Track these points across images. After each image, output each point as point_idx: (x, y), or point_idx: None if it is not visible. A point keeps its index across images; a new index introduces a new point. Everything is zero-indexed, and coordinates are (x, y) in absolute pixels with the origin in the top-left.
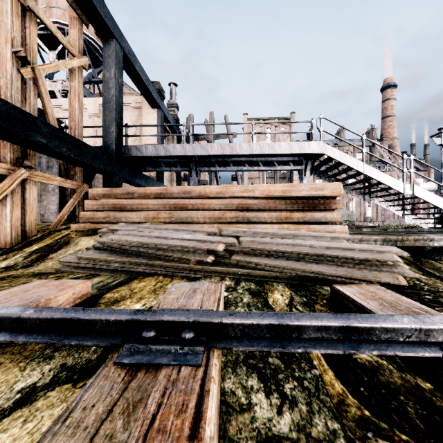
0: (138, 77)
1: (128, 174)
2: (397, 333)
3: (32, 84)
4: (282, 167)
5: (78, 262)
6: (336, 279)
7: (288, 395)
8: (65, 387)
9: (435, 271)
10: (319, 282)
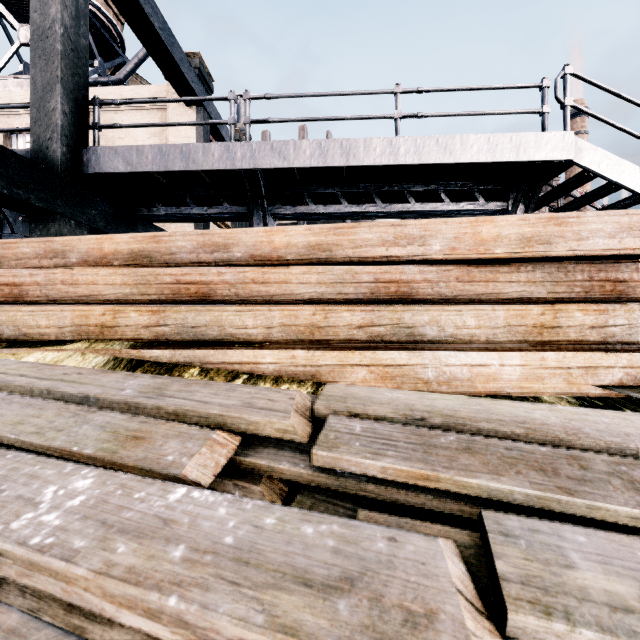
0: (143, 17)
1: (106, 219)
2: None
3: None
4: (458, 204)
5: None
6: None
7: None
8: None
9: None
10: None
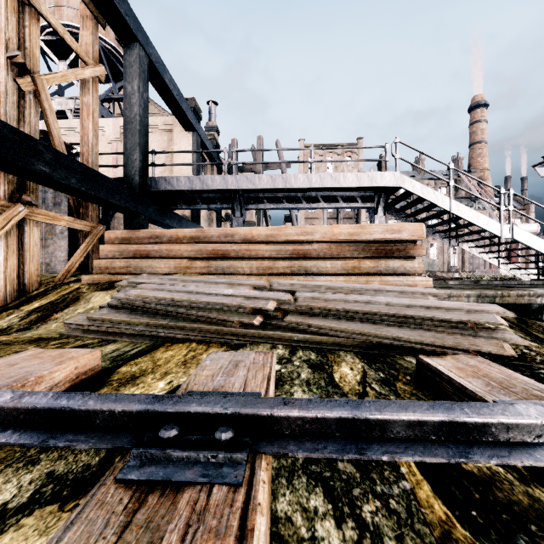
0: (168, 91)
1: (155, 212)
2: (522, 432)
3: (32, 99)
4: (347, 204)
5: (88, 324)
6: (422, 348)
7: (369, 524)
8: (48, 509)
9: None
10: (399, 350)
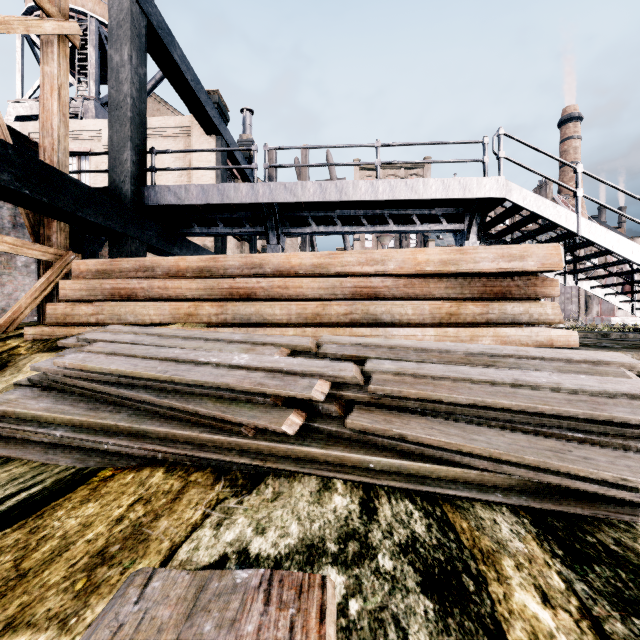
0: (179, 74)
1: (157, 237)
2: None
3: None
4: (427, 225)
5: None
6: None
7: None
8: None
9: None
10: (613, 505)
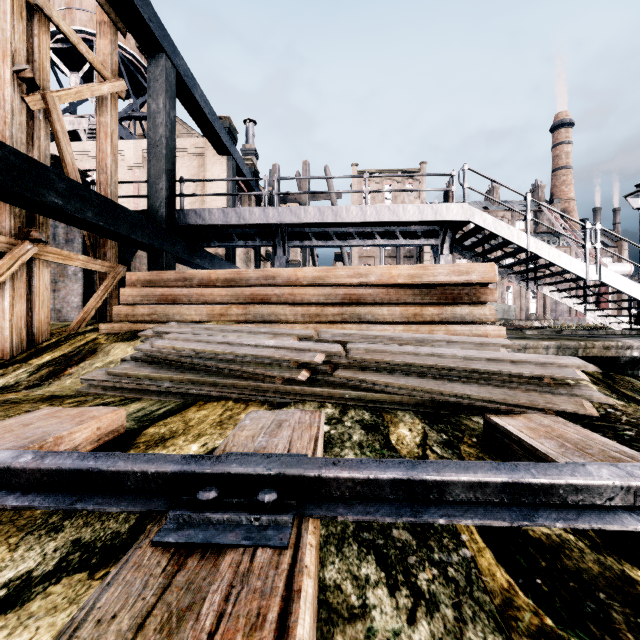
0: (199, 109)
1: (184, 250)
2: (592, 494)
3: (42, 119)
4: (408, 240)
5: (109, 380)
6: (491, 407)
7: (425, 591)
8: (77, 577)
9: (636, 394)
10: (465, 409)
